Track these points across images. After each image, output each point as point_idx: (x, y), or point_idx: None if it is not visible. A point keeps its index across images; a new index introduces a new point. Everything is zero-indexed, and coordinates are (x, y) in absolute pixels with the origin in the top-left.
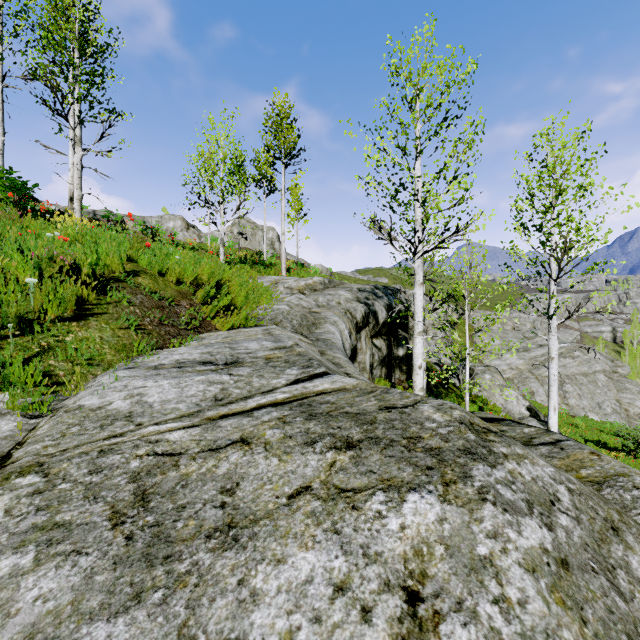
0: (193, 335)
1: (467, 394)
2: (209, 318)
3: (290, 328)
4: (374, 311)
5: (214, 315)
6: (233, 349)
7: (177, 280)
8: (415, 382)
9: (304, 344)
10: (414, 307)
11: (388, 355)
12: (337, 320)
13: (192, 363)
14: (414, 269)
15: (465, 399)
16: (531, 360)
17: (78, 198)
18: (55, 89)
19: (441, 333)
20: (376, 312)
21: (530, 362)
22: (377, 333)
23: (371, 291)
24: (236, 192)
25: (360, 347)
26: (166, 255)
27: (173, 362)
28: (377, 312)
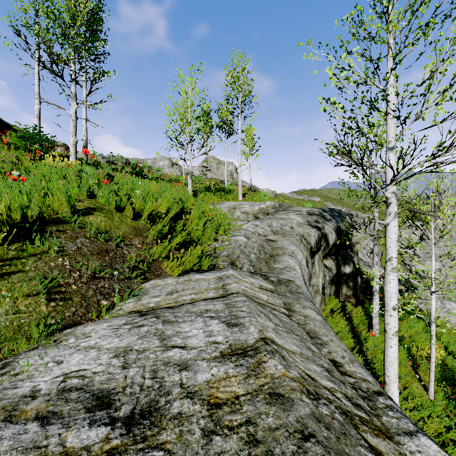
0: (136, 285)
1: (433, 325)
2: (161, 258)
3: (248, 264)
4: (324, 234)
5: (166, 255)
6: (163, 344)
7: (136, 214)
8: (388, 324)
9: (266, 296)
10: (386, 239)
11: (337, 274)
12: (294, 250)
13: (78, 399)
14: (386, 197)
15: (430, 330)
16: (454, 267)
17: (73, 143)
18: (50, 52)
19: (372, 244)
20: (326, 235)
21: (453, 268)
22: (327, 254)
23: (319, 214)
24: (201, 133)
25: (314, 271)
26: (131, 189)
27: (54, 386)
28: (327, 235)
